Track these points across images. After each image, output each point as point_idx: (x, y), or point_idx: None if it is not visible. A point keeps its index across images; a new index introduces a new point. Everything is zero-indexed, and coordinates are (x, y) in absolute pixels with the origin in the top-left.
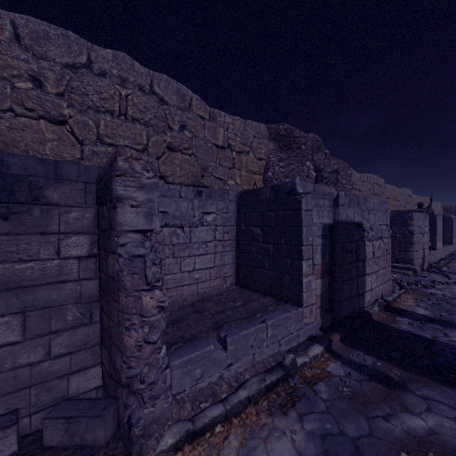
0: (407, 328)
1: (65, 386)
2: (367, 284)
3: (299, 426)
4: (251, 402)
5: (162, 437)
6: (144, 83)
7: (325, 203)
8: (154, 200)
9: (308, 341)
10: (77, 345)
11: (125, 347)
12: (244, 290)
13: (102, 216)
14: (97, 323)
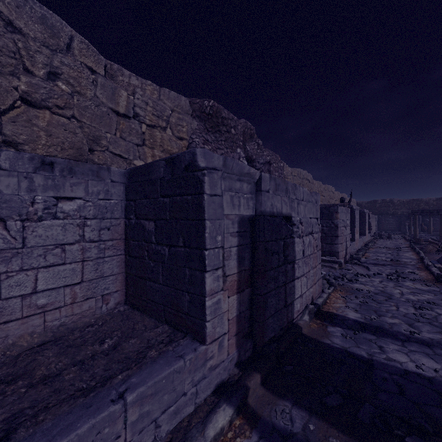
0: (340, 344)
1: None
2: (296, 290)
3: None
4: None
5: None
6: None
7: (243, 187)
8: None
9: (213, 397)
10: None
11: None
12: (134, 313)
13: None
14: None
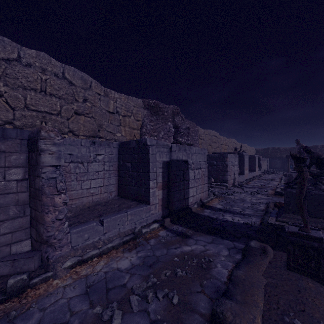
0: (207, 214)
1: (9, 250)
2: (190, 193)
3: (135, 255)
4: (114, 248)
5: (65, 263)
6: (58, 72)
7: (164, 150)
8: (62, 150)
9: (152, 222)
10: (16, 228)
11: (46, 222)
12: (122, 199)
13: (32, 158)
14: (28, 216)
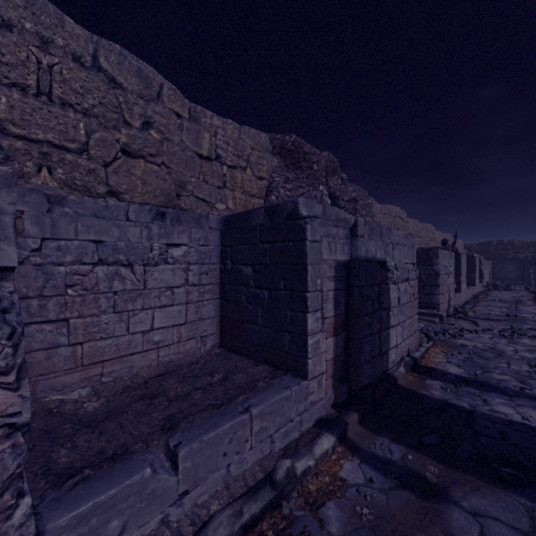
0: (439, 395)
1: None
2: (391, 339)
3: None
4: None
5: None
6: (82, 51)
7: (339, 232)
8: (5, 209)
9: (315, 428)
10: None
11: None
12: (230, 354)
13: None
14: None
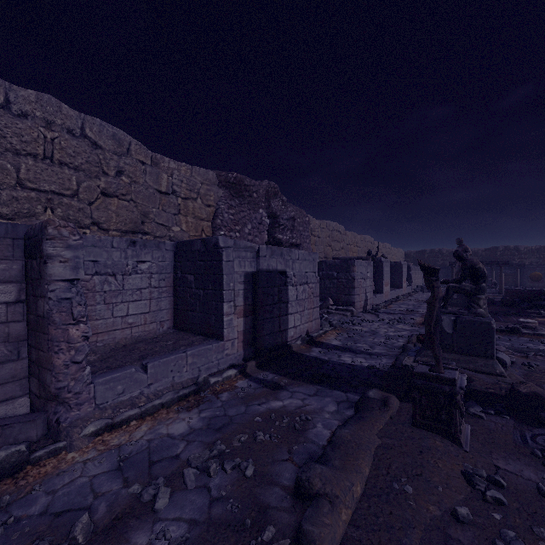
0: (315, 355)
1: None
2: (290, 322)
3: (197, 415)
4: (164, 407)
5: (86, 428)
6: (74, 127)
7: (247, 255)
8: (80, 257)
9: (228, 368)
10: (5, 378)
11: (55, 366)
12: (180, 332)
13: (32, 268)
14: (25, 359)
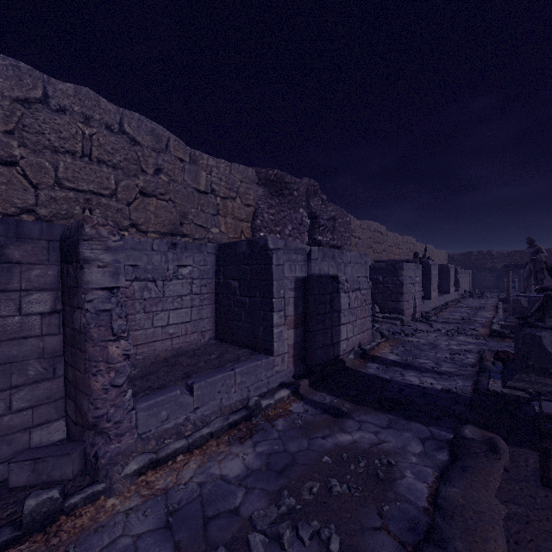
0: (373, 372)
1: (27, 439)
2: (342, 334)
3: (252, 450)
4: (213, 437)
5: (127, 465)
6: (112, 122)
7: (298, 258)
8: (121, 260)
9: (278, 387)
10: (39, 399)
11: (92, 391)
12: (223, 344)
13: (68, 274)
14: (61, 377)
